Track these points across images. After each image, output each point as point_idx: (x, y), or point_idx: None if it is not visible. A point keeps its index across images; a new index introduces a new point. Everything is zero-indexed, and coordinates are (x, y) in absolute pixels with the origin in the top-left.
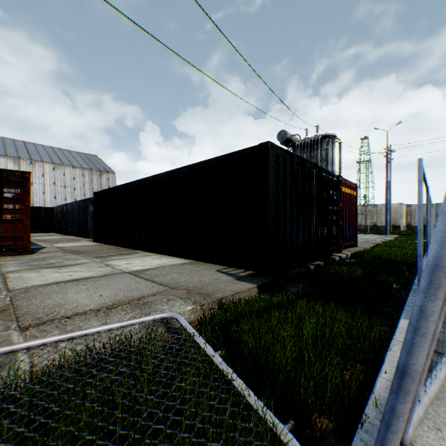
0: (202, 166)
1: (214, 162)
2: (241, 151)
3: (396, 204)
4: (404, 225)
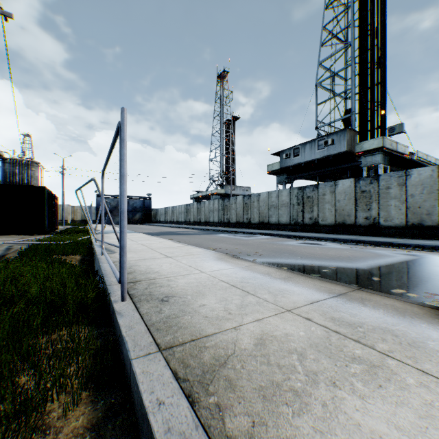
0: None
1: (7, 186)
2: (29, 186)
3: (66, 205)
4: (71, 220)
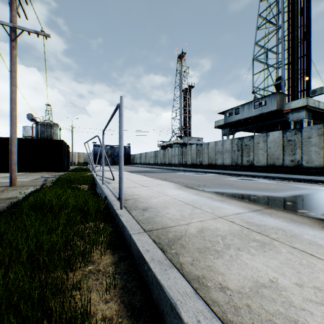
0: (33, 140)
1: (41, 140)
2: (53, 140)
3: (74, 152)
4: (77, 162)
